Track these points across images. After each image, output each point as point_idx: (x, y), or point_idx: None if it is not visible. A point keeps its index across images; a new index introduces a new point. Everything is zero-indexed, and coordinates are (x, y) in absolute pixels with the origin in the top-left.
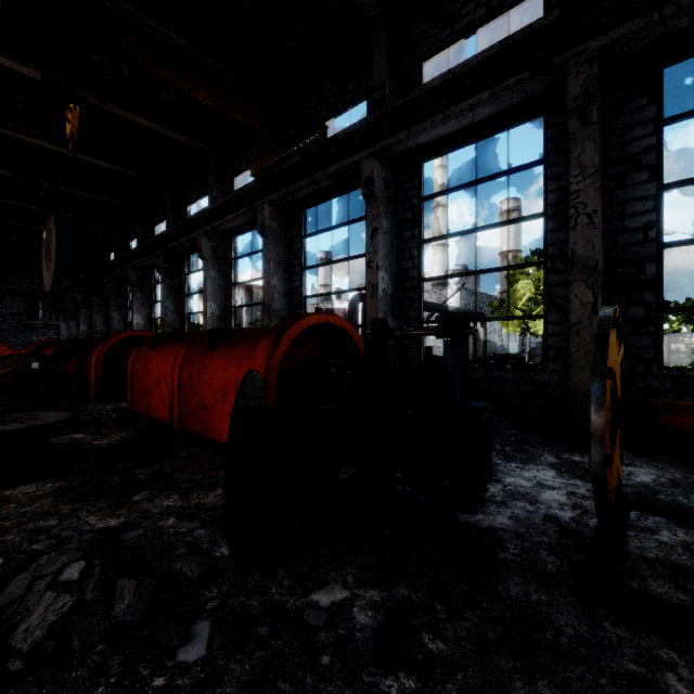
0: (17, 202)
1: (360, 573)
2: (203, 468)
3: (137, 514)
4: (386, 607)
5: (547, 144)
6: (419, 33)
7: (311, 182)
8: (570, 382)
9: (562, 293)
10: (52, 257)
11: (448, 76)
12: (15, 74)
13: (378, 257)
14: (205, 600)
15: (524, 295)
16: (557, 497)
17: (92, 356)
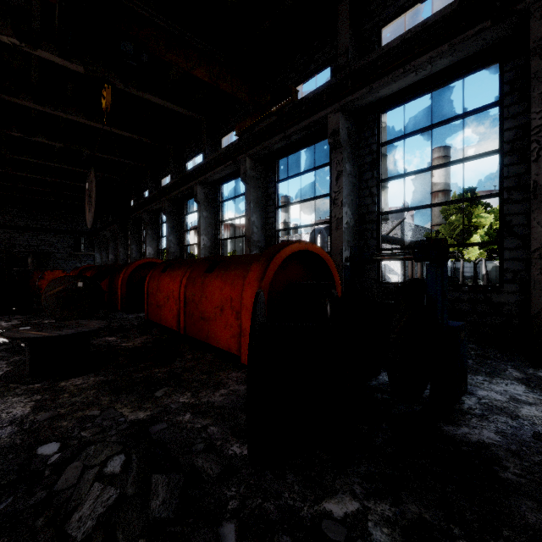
0: (67, 166)
1: (365, 483)
2: (207, 370)
3: (159, 409)
4: (401, 525)
5: (503, 87)
6: (377, 3)
7: (285, 137)
8: (533, 302)
9: (519, 221)
10: (93, 202)
11: (408, 35)
12: (66, 70)
13: (343, 195)
14: (226, 498)
15: (458, 227)
16: (538, 413)
17: (119, 277)
